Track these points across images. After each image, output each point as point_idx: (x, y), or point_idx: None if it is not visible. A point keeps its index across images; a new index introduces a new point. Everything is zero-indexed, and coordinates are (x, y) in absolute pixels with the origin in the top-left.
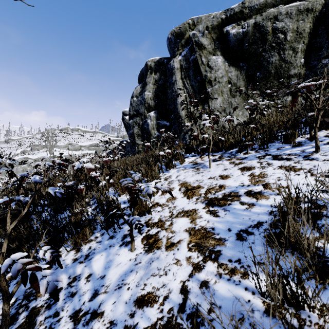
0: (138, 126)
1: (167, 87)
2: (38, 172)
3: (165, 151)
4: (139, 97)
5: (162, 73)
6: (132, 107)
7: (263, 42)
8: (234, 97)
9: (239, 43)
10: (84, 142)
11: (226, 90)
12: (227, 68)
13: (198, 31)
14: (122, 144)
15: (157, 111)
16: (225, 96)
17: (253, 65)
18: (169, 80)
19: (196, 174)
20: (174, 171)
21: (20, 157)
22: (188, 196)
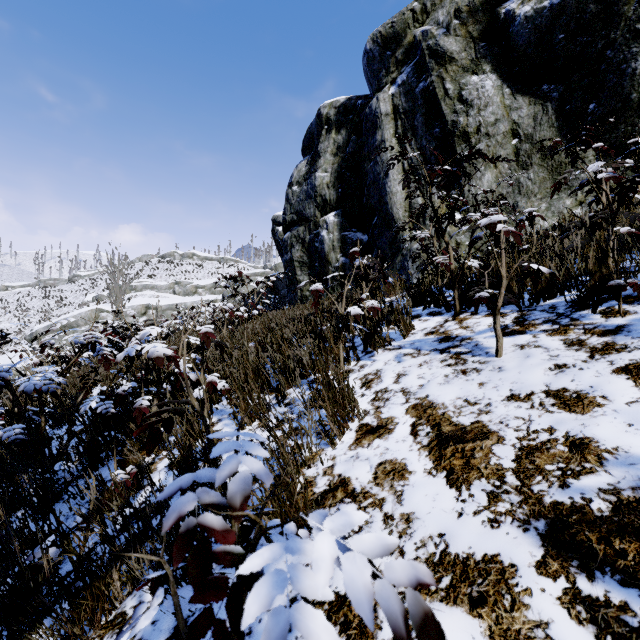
0: (302, 245)
1: (364, 157)
2: (60, 356)
3: (363, 306)
4: (304, 185)
5: (353, 128)
6: (289, 205)
7: (609, 24)
8: (527, 169)
9: (540, 37)
10: (202, 278)
11: (506, 153)
12: (508, 100)
13: (436, 25)
14: (268, 283)
15: (341, 212)
16: (503, 167)
17: (578, 86)
18: (368, 143)
19: (456, 373)
20: (386, 357)
21: (90, 308)
22: (451, 472)
